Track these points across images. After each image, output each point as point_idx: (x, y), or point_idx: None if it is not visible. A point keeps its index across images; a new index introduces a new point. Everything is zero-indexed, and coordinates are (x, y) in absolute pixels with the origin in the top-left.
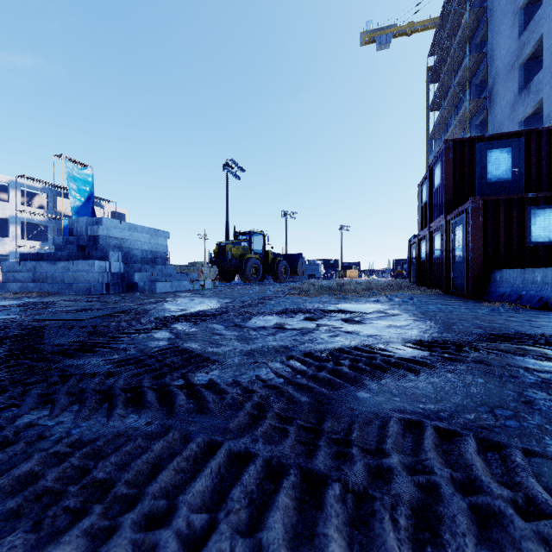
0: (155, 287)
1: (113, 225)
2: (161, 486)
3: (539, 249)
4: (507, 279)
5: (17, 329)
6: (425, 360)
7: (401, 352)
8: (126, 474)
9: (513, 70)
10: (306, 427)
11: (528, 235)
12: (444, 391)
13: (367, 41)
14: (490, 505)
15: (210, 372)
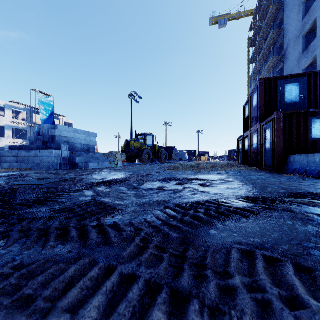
0: (88, 166)
1: (64, 129)
2: (69, 301)
3: (316, 143)
4: (297, 160)
5: (1, 189)
6: (252, 209)
7: (236, 204)
8: (46, 291)
9: (299, 39)
10: (175, 254)
11: (310, 134)
12: (266, 229)
13: (213, 23)
14: (312, 319)
15: (115, 216)
